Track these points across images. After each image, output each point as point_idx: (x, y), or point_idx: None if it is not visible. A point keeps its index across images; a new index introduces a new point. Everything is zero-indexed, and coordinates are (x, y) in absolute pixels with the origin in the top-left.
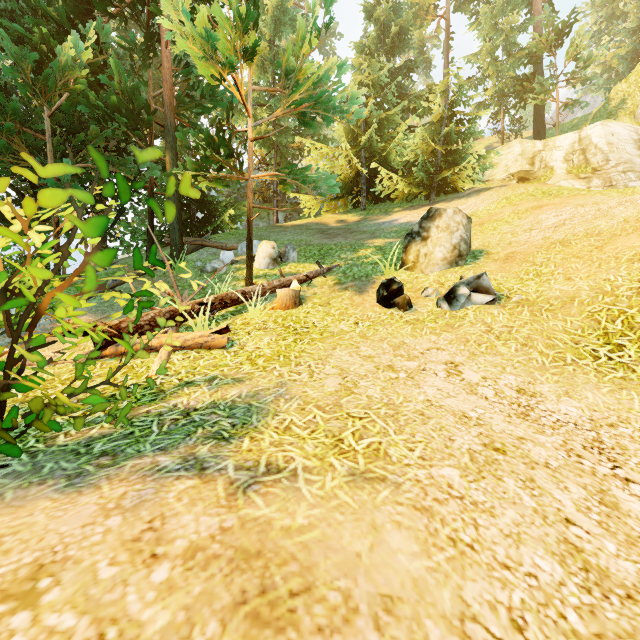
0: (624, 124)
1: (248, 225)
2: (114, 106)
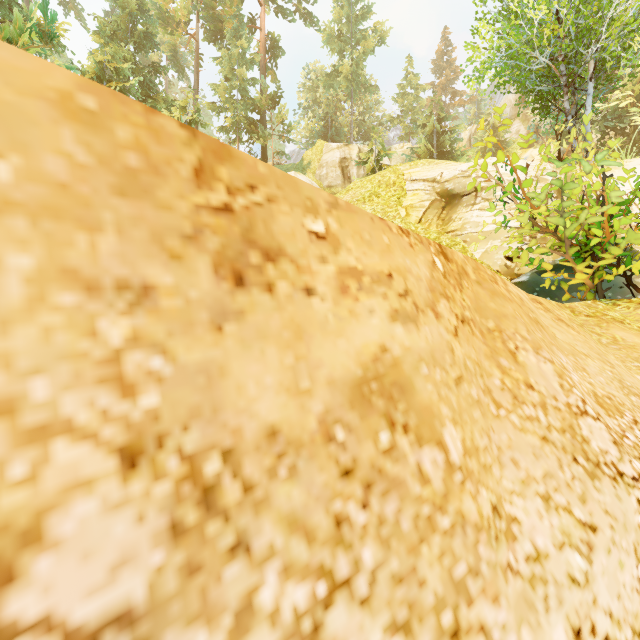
0: (307, 178)
1: None
2: None
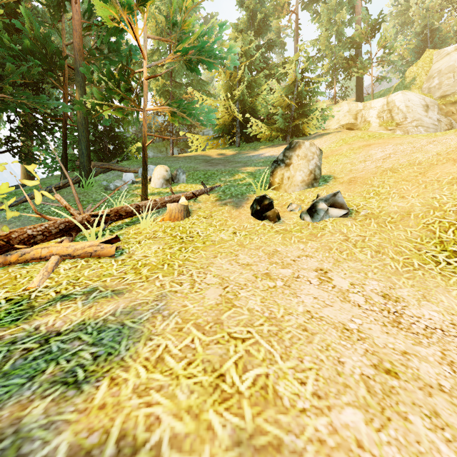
0: (416, 94)
1: (143, 150)
2: (28, 47)
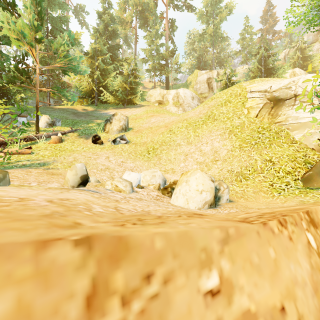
0: (189, 90)
1: (37, 109)
2: None
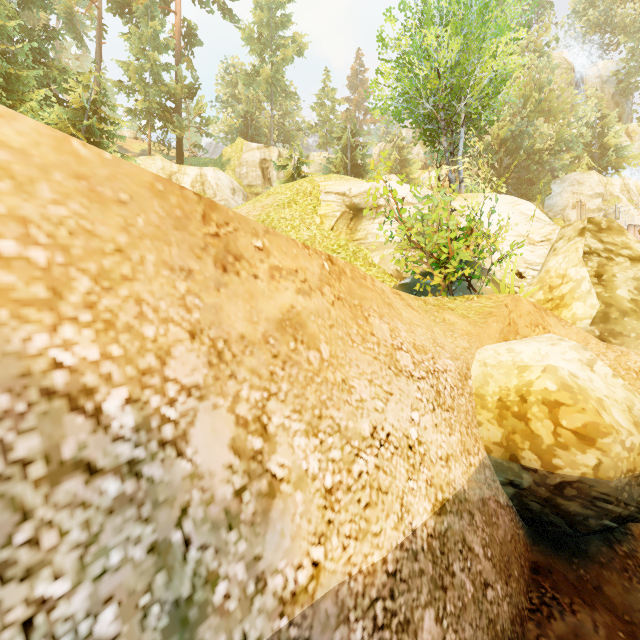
0: (227, 175)
1: None
2: None
